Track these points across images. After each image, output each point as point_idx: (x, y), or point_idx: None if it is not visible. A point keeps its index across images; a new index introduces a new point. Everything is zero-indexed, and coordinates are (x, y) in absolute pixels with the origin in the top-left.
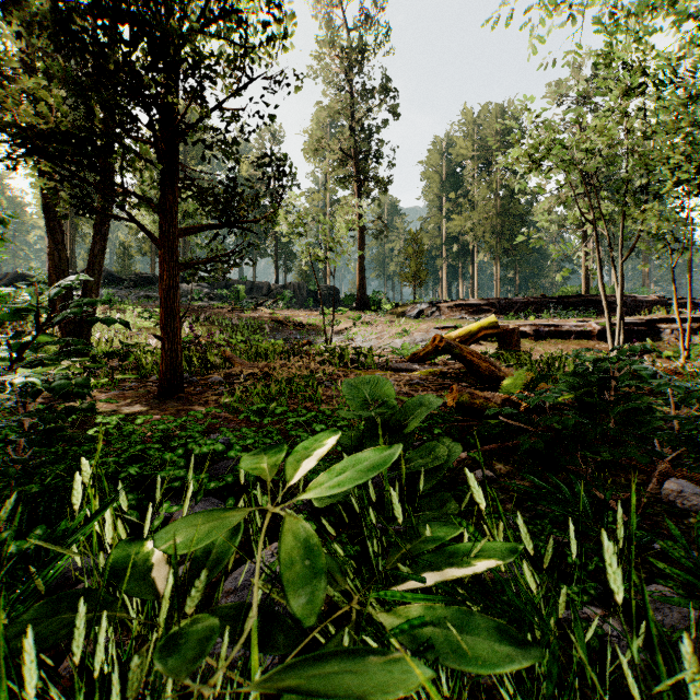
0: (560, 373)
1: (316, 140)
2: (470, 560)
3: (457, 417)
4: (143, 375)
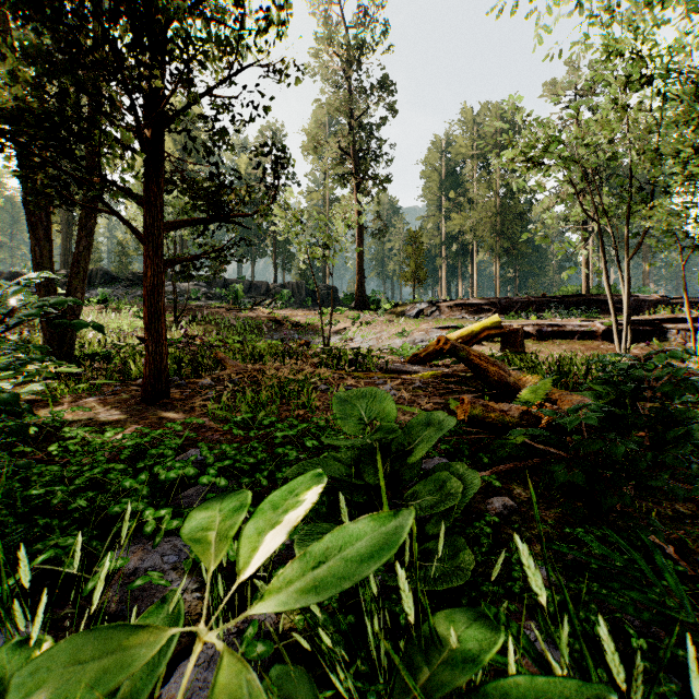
0: (570, 376)
1: (315, 138)
2: None
3: (465, 428)
4: (130, 378)
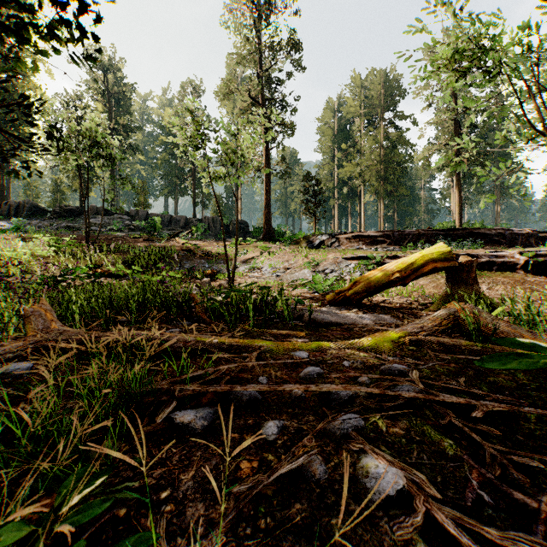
0: None
1: (226, 84)
2: None
3: None
4: None
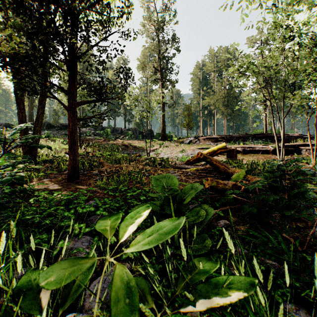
0: (256, 170)
1: (143, 63)
2: (227, 290)
3: (209, 192)
4: (61, 171)
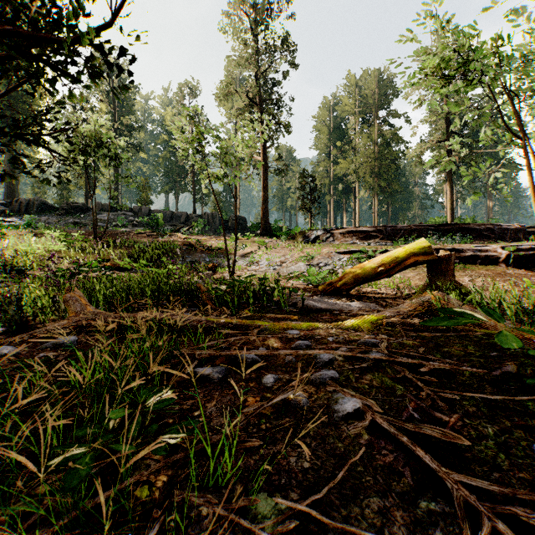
0: None
1: (225, 86)
2: None
3: None
4: None
